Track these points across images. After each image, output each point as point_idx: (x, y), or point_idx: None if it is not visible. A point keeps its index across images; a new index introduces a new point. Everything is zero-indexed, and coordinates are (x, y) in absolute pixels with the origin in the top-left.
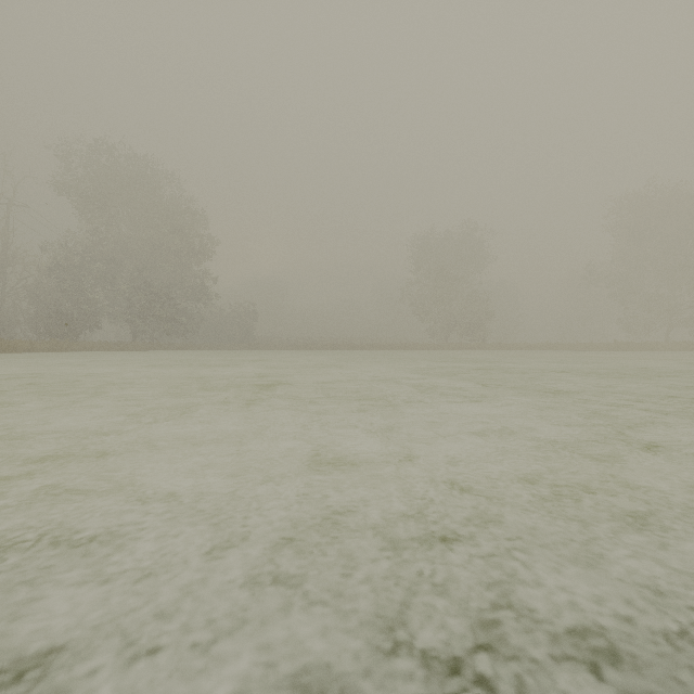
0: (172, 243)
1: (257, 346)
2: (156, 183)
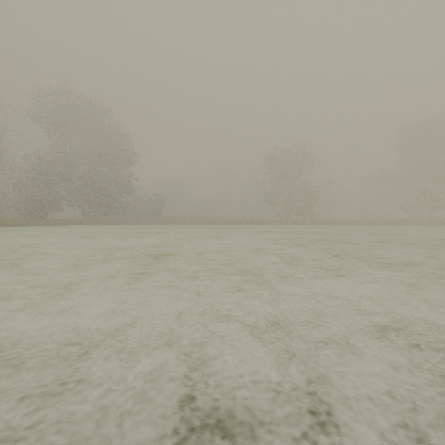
0: (109, 155)
1: (164, 222)
2: (98, 116)
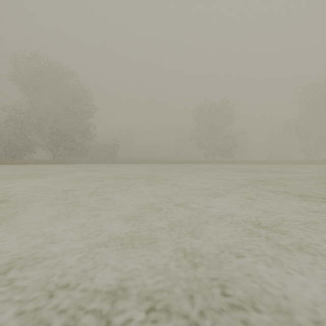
0: (73, 108)
1: (117, 162)
2: (64, 77)
